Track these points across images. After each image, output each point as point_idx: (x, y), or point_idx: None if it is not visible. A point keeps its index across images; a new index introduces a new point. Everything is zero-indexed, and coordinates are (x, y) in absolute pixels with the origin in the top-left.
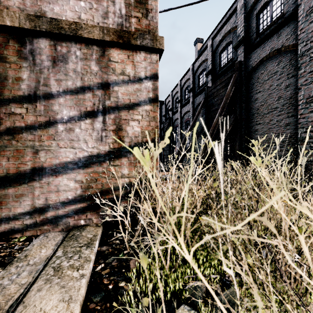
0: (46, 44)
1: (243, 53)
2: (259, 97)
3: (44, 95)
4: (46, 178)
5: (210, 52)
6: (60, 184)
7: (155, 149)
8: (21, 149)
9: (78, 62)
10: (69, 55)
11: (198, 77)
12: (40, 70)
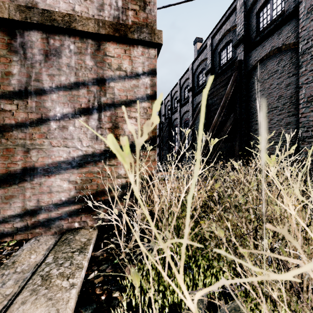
0: (37, 37)
1: (243, 51)
2: (260, 96)
3: (36, 91)
4: (38, 178)
5: (210, 51)
6: (53, 184)
7: (153, 148)
8: (11, 148)
9: (72, 56)
10: (62, 49)
11: (198, 76)
12: (31, 65)
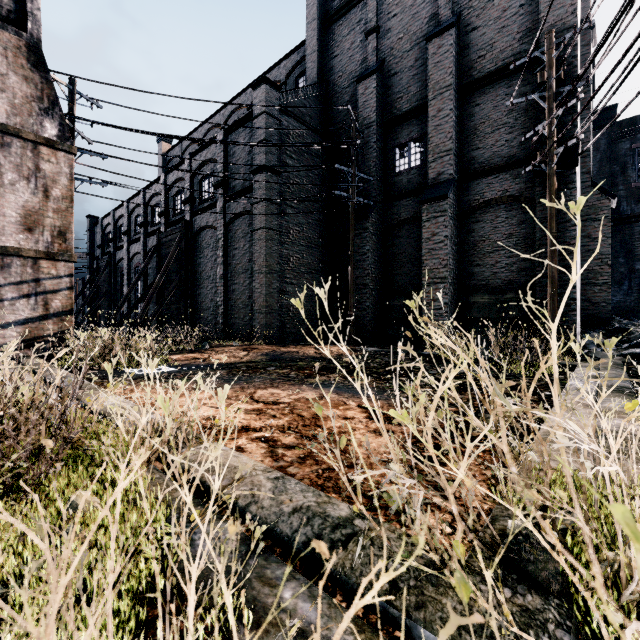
0: None
1: (189, 213)
2: (202, 262)
3: None
4: None
5: (163, 189)
6: (6, 333)
7: (71, 315)
8: None
9: (19, 268)
10: (12, 264)
11: (153, 209)
12: None
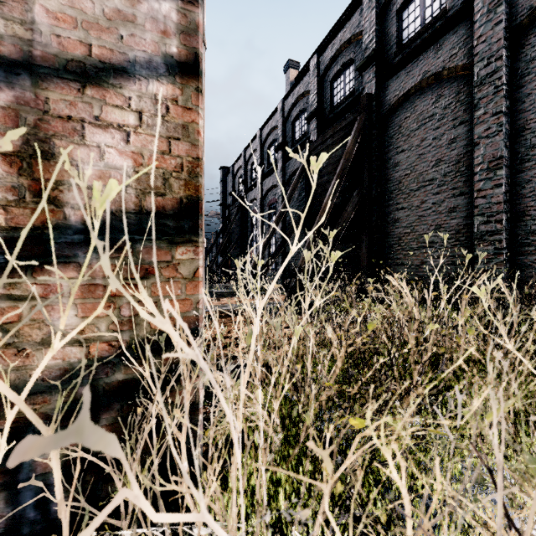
0: None
1: (374, 79)
2: (403, 160)
3: None
4: None
5: (314, 77)
6: None
7: (189, 237)
8: None
9: None
10: None
11: (293, 123)
12: None
